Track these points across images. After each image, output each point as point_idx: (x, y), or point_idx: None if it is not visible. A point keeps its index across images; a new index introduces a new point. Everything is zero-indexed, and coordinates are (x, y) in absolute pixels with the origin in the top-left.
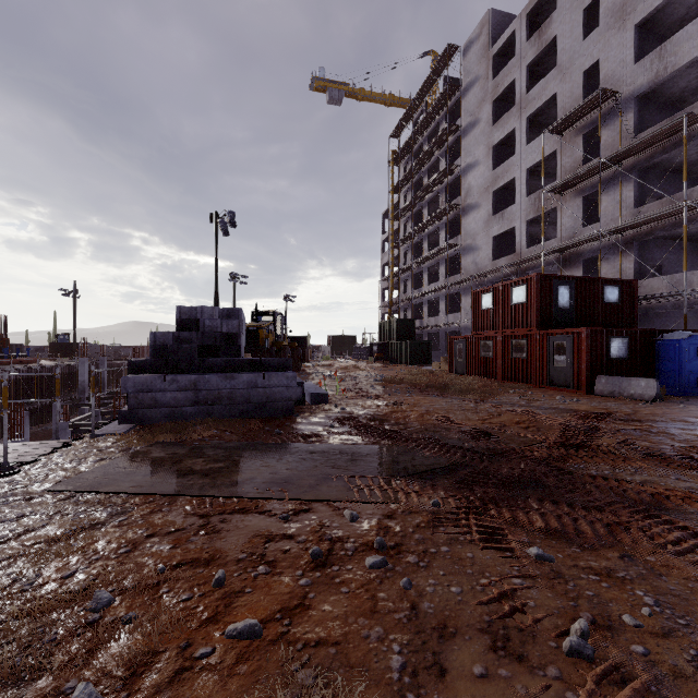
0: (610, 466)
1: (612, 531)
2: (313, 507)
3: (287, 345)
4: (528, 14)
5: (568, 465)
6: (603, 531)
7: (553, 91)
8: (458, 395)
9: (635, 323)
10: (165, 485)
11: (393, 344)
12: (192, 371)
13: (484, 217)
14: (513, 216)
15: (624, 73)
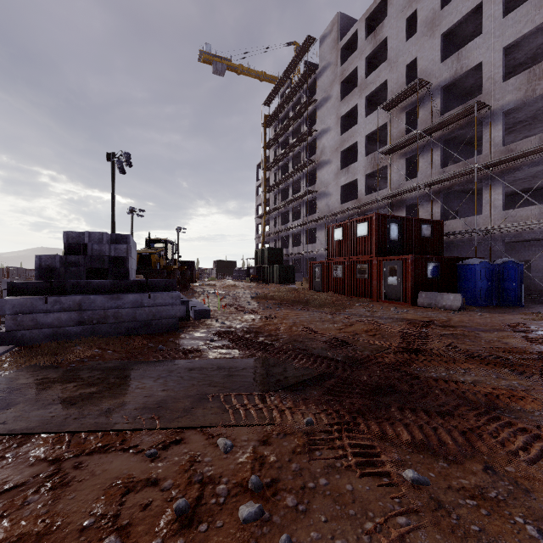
0: (444, 368)
1: (468, 439)
2: (185, 437)
3: (177, 268)
4: (366, 19)
5: (413, 368)
6: (462, 440)
7: (384, 78)
8: (318, 308)
9: (442, 252)
10: (19, 421)
11: (265, 267)
12: (78, 292)
13: (335, 171)
14: (355, 171)
15: (434, 69)
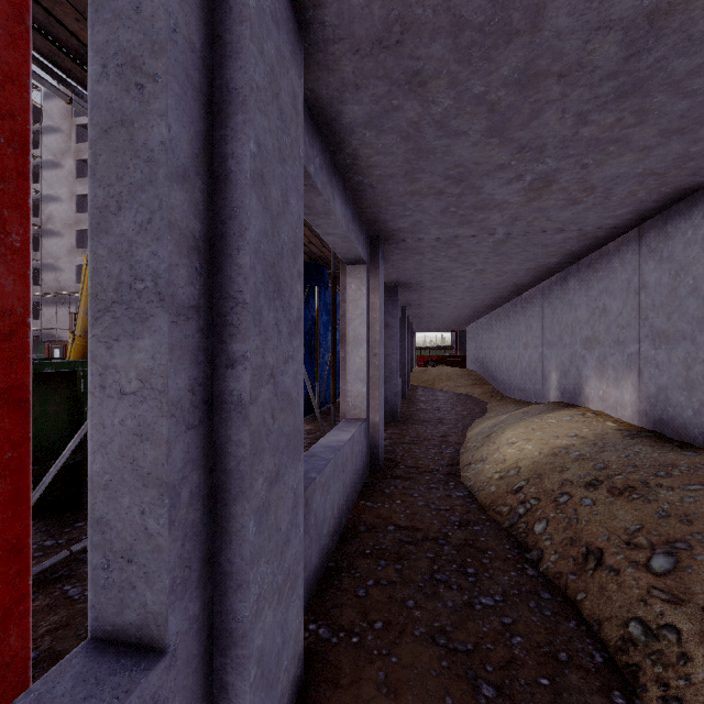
0: None
1: None
2: None
3: None
4: None
5: None
6: None
7: None
8: None
9: None
10: None
11: None
12: None
13: (68, 247)
14: None
15: None
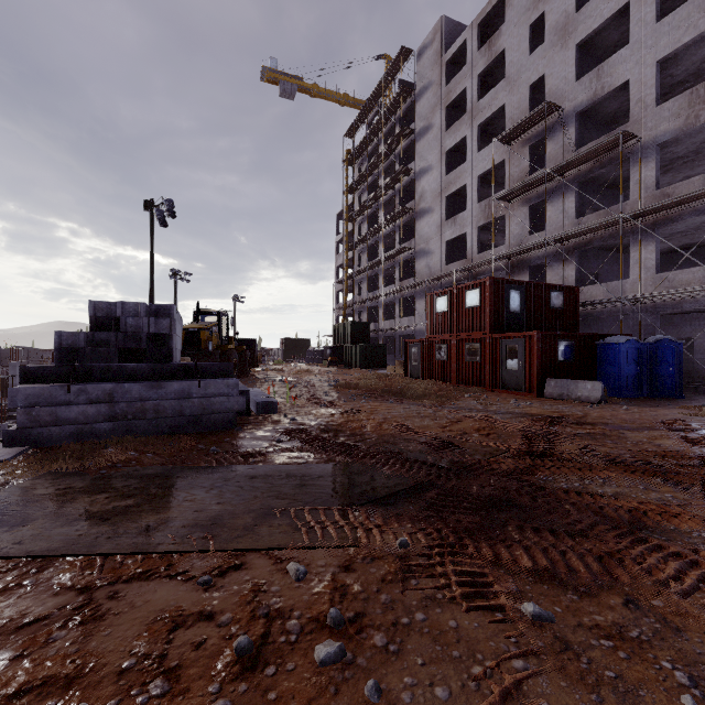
0: (578, 476)
1: (605, 566)
2: (247, 561)
3: (233, 348)
4: (479, 25)
5: (537, 477)
6: (597, 567)
7: (502, 101)
8: (415, 400)
9: (577, 328)
10: (38, 541)
11: (347, 347)
12: (108, 379)
13: (437, 222)
14: (464, 222)
15: (566, 89)
